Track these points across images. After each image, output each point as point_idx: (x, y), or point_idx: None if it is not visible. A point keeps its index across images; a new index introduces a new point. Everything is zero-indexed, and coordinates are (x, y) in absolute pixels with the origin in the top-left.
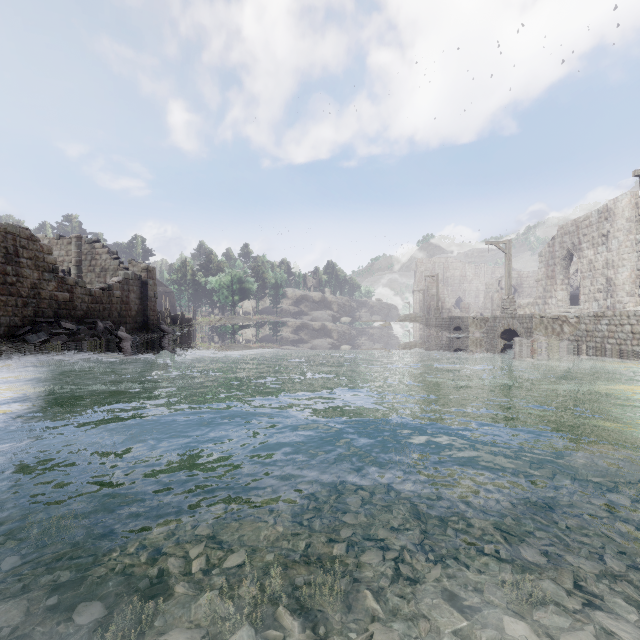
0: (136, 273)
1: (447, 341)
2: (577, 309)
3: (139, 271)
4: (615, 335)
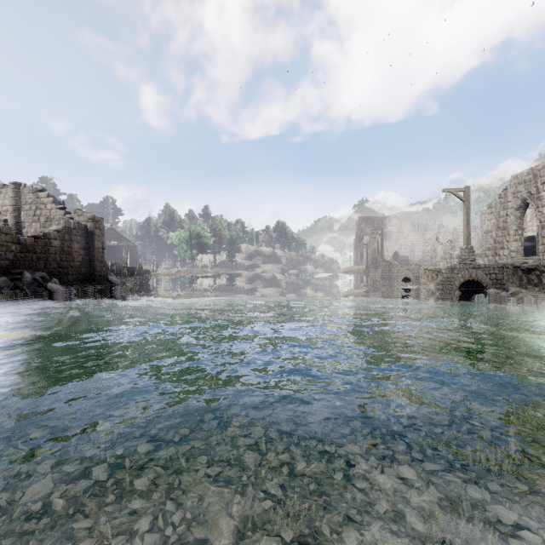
0: (82, 223)
1: (400, 292)
2: (536, 260)
3: (85, 221)
4: None
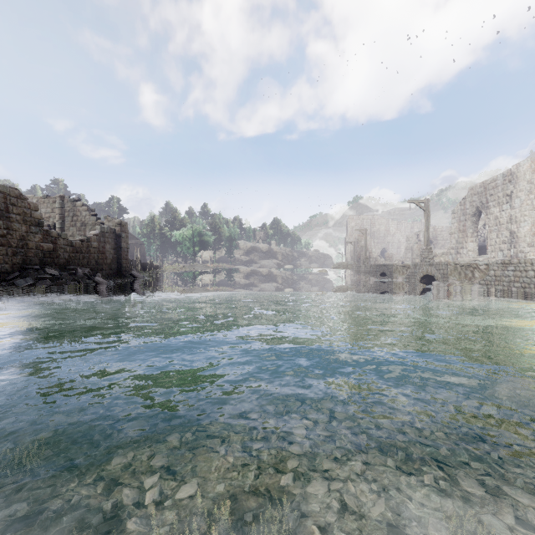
0: (111, 227)
1: (375, 285)
2: (485, 258)
3: (114, 225)
4: (520, 280)
